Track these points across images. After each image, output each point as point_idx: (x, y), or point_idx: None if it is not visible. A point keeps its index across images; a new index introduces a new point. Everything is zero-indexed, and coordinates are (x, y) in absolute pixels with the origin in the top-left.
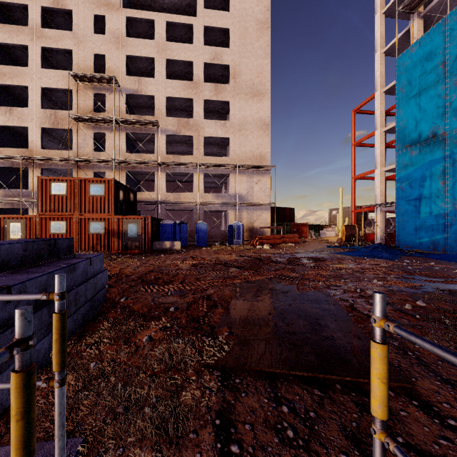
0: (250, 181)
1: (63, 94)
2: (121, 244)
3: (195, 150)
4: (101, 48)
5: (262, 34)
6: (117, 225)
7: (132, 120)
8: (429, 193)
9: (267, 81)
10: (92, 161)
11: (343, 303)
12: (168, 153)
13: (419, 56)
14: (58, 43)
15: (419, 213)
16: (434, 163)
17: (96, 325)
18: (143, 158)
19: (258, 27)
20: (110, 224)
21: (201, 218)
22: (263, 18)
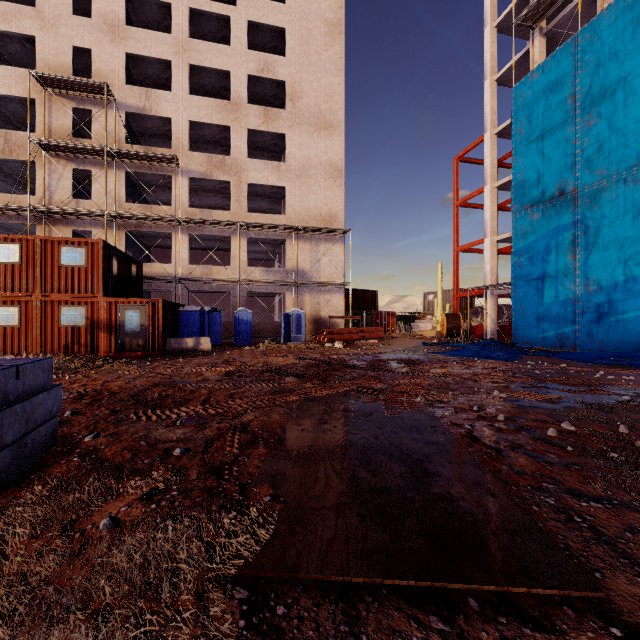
0: (316, 250)
1: (20, 106)
2: (113, 342)
3: (234, 203)
4: (85, 39)
5: (332, 41)
6: (107, 312)
7: (135, 152)
8: (555, 270)
9: (339, 108)
10: (69, 214)
11: (456, 429)
12: (195, 206)
13: (542, 86)
14: (12, 24)
15: (542, 298)
16: (561, 231)
17: (20, 493)
18: (154, 212)
19: (327, 30)
20: (95, 311)
21: (244, 304)
22: (333, 19)
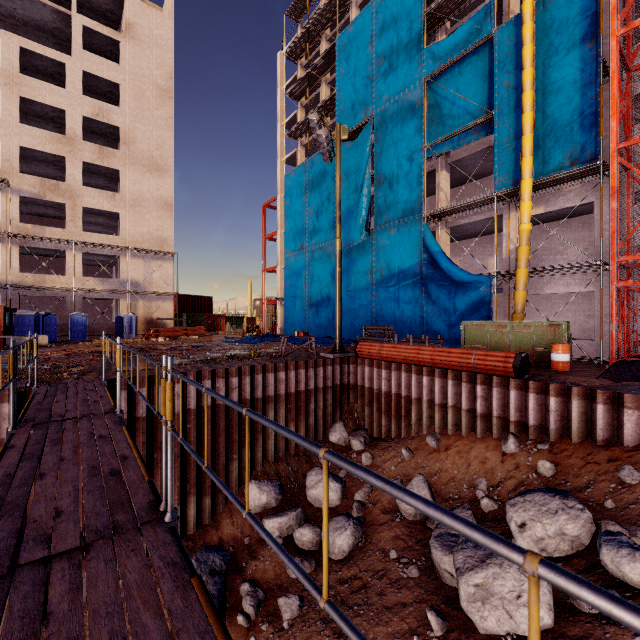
0: (149, 266)
1: None
2: None
3: (69, 222)
4: None
5: (163, 103)
6: None
7: None
8: (300, 292)
9: (170, 156)
10: None
11: None
12: (22, 213)
13: (295, 182)
14: None
15: (295, 308)
16: (302, 270)
17: None
18: None
19: (159, 94)
20: None
21: (79, 308)
22: (164, 85)
